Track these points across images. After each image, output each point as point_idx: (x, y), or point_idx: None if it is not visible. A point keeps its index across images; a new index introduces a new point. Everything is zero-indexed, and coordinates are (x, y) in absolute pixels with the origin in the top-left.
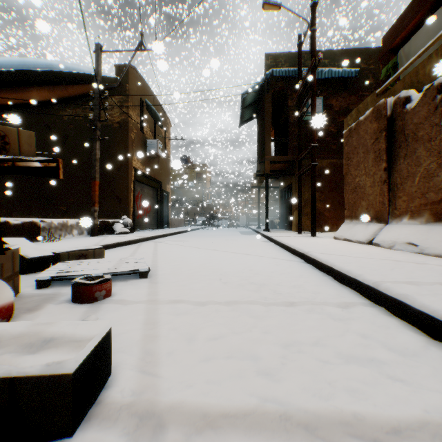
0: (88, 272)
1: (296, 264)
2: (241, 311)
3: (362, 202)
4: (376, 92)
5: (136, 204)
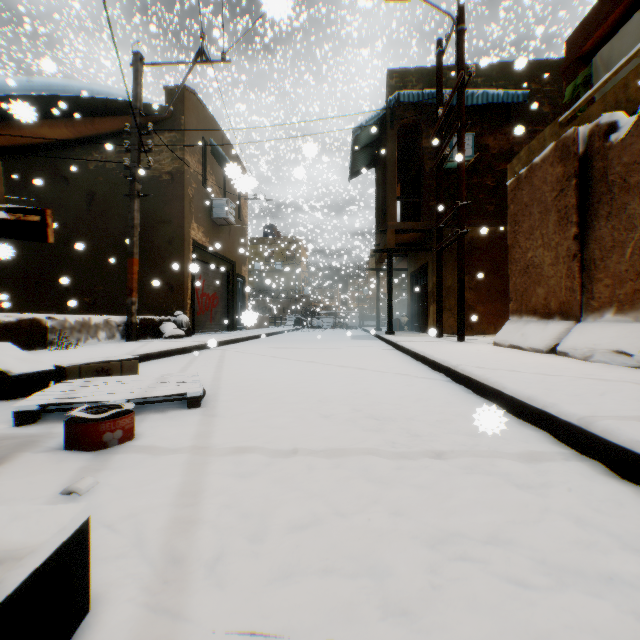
0: (102, 398)
1: (439, 384)
2: (351, 469)
3: (538, 289)
4: (559, 121)
5: (196, 294)
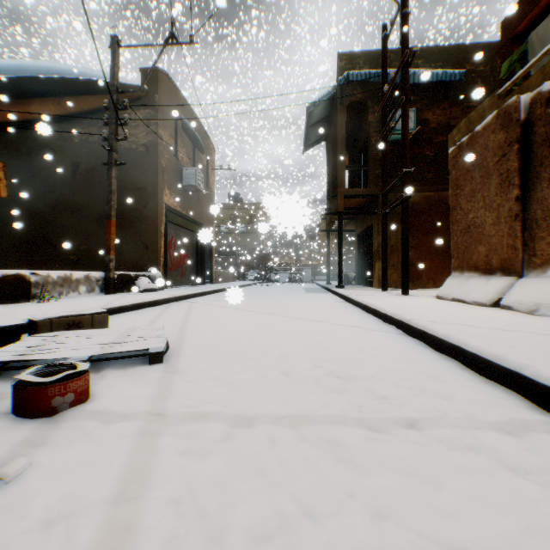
0: (63, 355)
1: (393, 337)
2: (318, 443)
3: (479, 247)
4: (498, 93)
5: (168, 253)
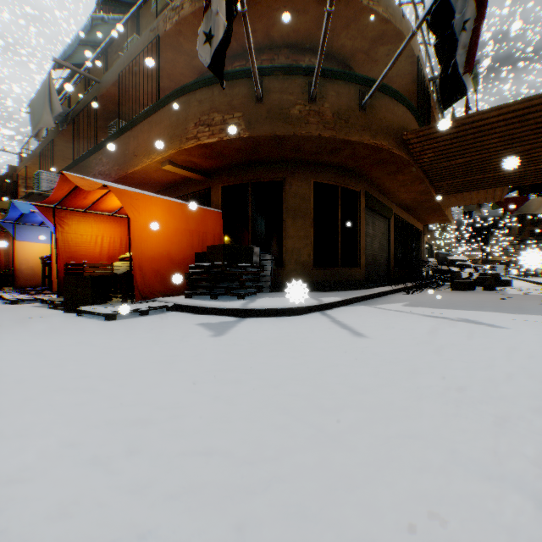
0: None
1: (528, 283)
2: None
3: None
4: None
5: None
